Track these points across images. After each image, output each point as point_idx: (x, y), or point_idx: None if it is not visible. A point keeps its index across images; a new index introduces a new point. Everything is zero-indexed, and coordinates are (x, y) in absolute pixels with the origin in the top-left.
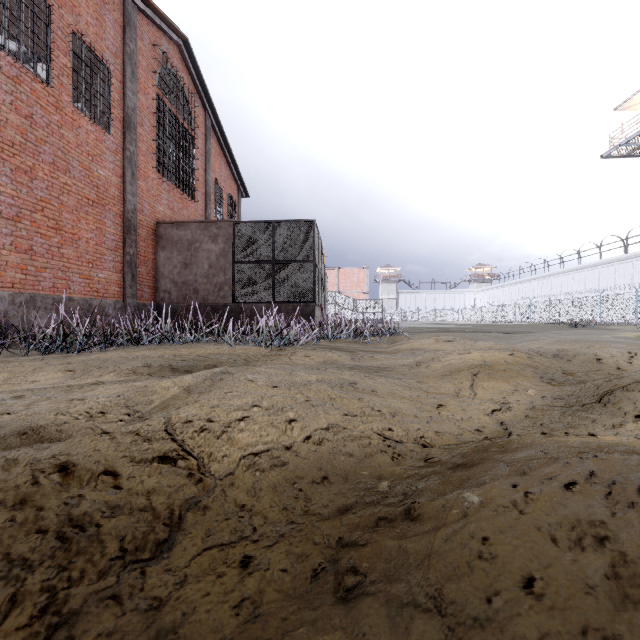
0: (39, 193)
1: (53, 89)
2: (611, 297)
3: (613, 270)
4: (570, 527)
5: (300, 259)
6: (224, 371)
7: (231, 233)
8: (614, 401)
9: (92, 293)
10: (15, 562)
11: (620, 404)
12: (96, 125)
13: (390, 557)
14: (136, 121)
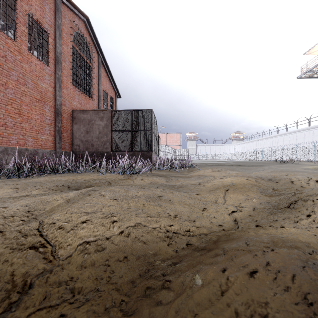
0: (10, 95)
1: (17, 43)
2: (302, 148)
3: (303, 134)
4: (247, 306)
5: (145, 129)
6: (93, 189)
7: (110, 116)
8: (296, 206)
9: (38, 146)
10: None
11: (299, 208)
12: (40, 61)
13: (143, 317)
14: (61, 59)
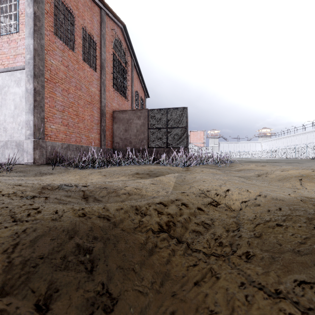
0: (70, 99)
1: (75, 53)
2: None
3: None
4: None
5: (180, 126)
6: (180, 175)
7: (147, 115)
8: None
9: (89, 143)
10: (198, 232)
11: None
12: (90, 68)
13: None
14: (105, 65)
